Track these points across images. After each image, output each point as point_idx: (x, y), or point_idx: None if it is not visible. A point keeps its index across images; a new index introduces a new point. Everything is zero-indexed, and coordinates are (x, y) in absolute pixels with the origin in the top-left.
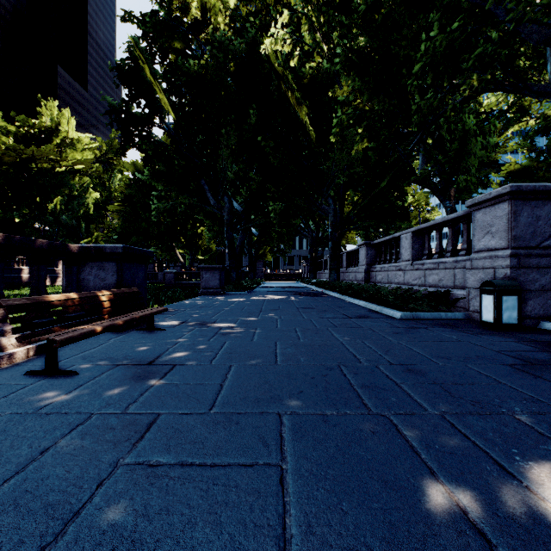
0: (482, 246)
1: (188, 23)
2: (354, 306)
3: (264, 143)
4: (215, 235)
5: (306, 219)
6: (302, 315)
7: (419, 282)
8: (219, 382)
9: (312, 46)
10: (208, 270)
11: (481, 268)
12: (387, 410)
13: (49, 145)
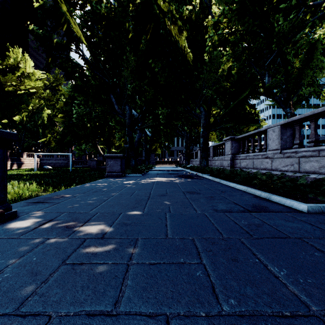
0: None
1: None
2: (233, 189)
3: (154, 64)
4: (122, 135)
5: (183, 125)
6: (192, 205)
7: (291, 168)
8: None
9: None
10: (112, 158)
11: None
12: None
13: (10, 74)
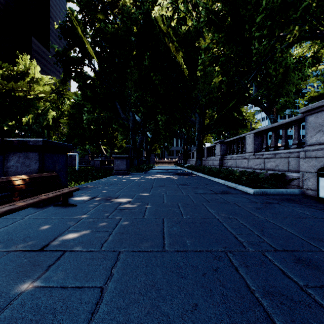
0: (314, 141)
1: (106, 2)
2: (215, 183)
3: (155, 77)
4: (125, 137)
5: (181, 127)
6: (181, 191)
7: (260, 167)
8: (100, 284)
9: (186, 13)
10: (119, 159)
11: (314, 157)
12: None
13: (22, 81)
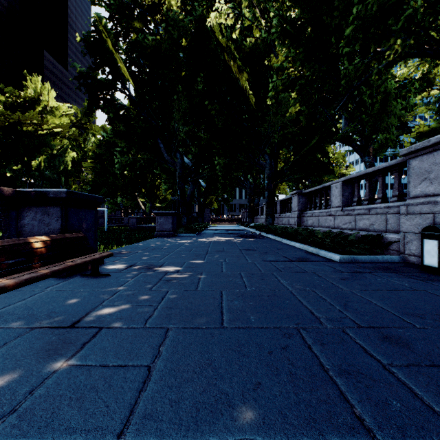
0: (419, 192)
1: (145, 5)
2: (291, 247)
3: (210, 106)
4: (170, 186)
5: (246, 173)
6: (245, 257)
7: (349, 226)
8: (147, 363)
9: (252, 21)
10: (162, 216)
11: (418, 213)
12: (402, 436)
13: (32, 111)
